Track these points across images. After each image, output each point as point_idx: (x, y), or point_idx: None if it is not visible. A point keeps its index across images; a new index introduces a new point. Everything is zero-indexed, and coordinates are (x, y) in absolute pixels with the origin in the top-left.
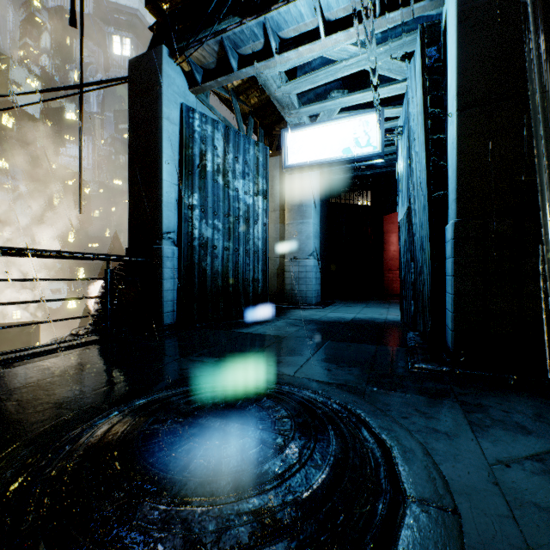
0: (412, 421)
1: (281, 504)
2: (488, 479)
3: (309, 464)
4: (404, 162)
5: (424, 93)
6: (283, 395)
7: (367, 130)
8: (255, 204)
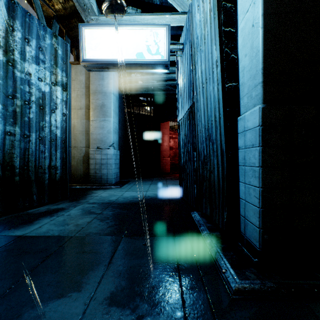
0: None
1: None
2: None
3: None
4: (185, 72)
5: None
6: None
7: (157, 40)
8: (53, 93)
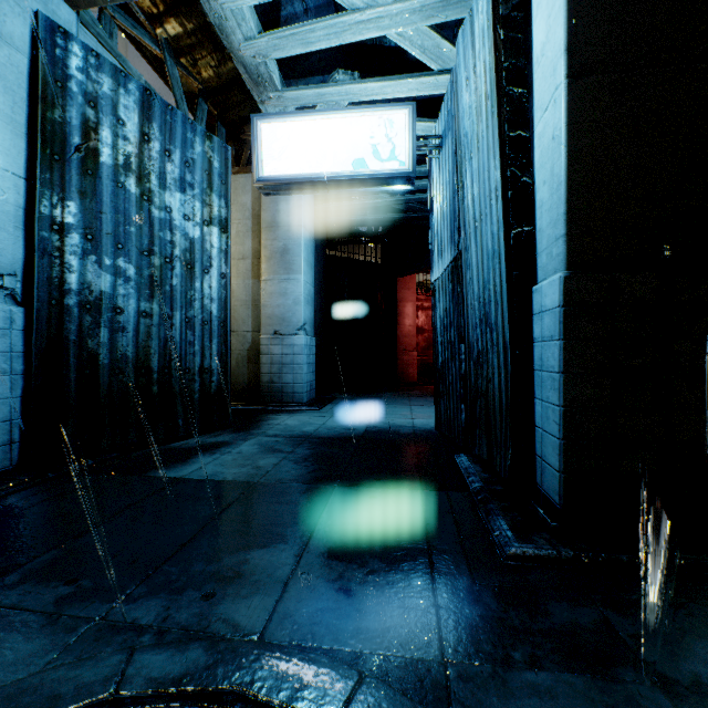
0: None
1: None
2: None
3: None
4: (445, 191)
5: (497, 58)
6: None
7: (391, 134)
8: (206, 240)
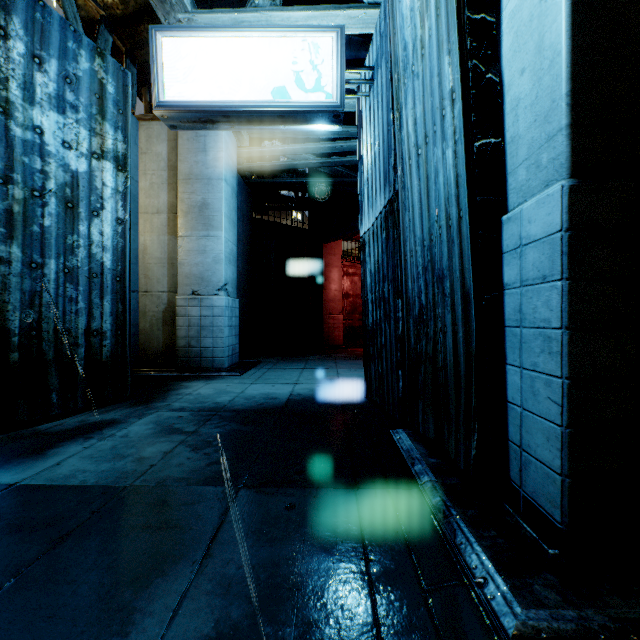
0: None
1: None
2: None
3: None
4: (377, 129)
5: None
6: None
7: (316, 60)
8: (95, 176)
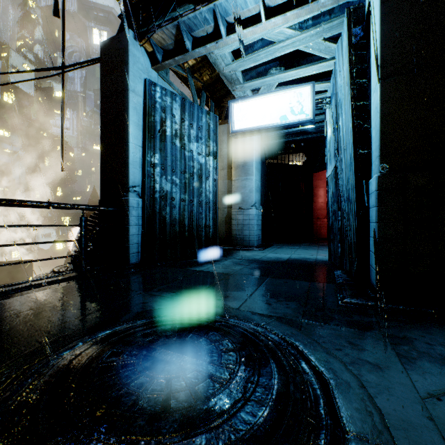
0: (346, 353)
1: (226, 443)
2: (422, 413)
3: (253, 399)
4: (332, 127)
5: (350, 66)
6: (229, 328)
7: (300, 100)
8: (207, 163)
